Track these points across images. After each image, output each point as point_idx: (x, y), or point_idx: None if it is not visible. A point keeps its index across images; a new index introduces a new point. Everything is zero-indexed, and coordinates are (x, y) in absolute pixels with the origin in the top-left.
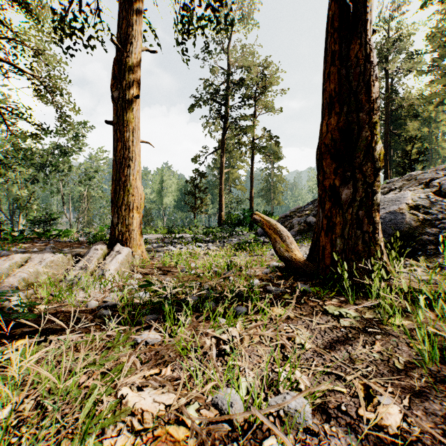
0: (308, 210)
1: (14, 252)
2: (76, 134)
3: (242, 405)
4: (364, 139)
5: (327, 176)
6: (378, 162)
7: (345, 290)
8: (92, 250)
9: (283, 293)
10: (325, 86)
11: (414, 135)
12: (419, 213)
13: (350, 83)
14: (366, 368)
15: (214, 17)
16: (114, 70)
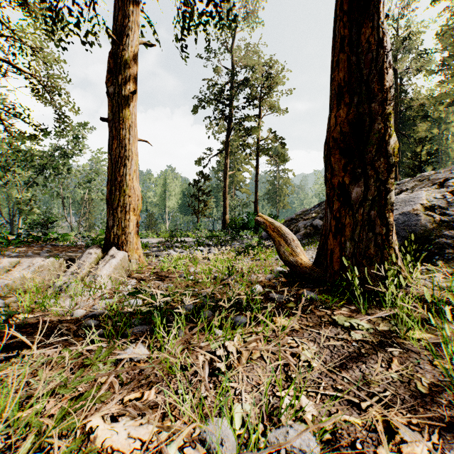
0: (314, 213)
1: (8, 256)
2: (77, 136)
3: (235, 442)
4: (376, 131)
5: (336, 173)
6: (391, 157)
7: (356, 298)
8: (85, 254)
9: (287, 301)
10: (333, 75)
11: (424, 136)
12: (435, 214)
13: (361, 72)
14: (383, 392)
15: (217, 13)
16: (110, 63)
